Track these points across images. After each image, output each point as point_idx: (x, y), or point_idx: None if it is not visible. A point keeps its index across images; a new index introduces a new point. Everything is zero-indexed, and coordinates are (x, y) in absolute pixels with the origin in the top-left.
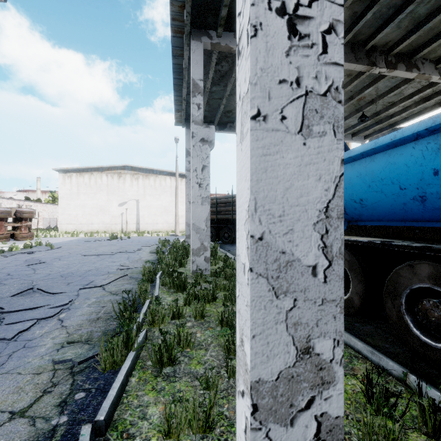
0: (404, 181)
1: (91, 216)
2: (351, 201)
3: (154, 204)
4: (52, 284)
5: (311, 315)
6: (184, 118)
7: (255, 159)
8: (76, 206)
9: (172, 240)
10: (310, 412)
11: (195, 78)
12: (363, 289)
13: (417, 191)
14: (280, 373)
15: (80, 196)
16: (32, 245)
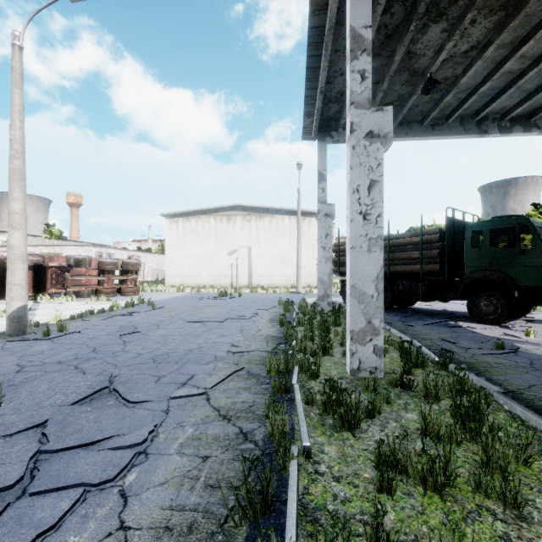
0: None
1: (199, 268)
2: None
3: (269, 252)
4: (137, 378)
5: None
6: (317, 124)
7: None
8: (182, 256)
9: (295, 301)
10: None
11: (356, 25)
12: None
13: None
14: None
15: (186, 244)
16: (134, 303)
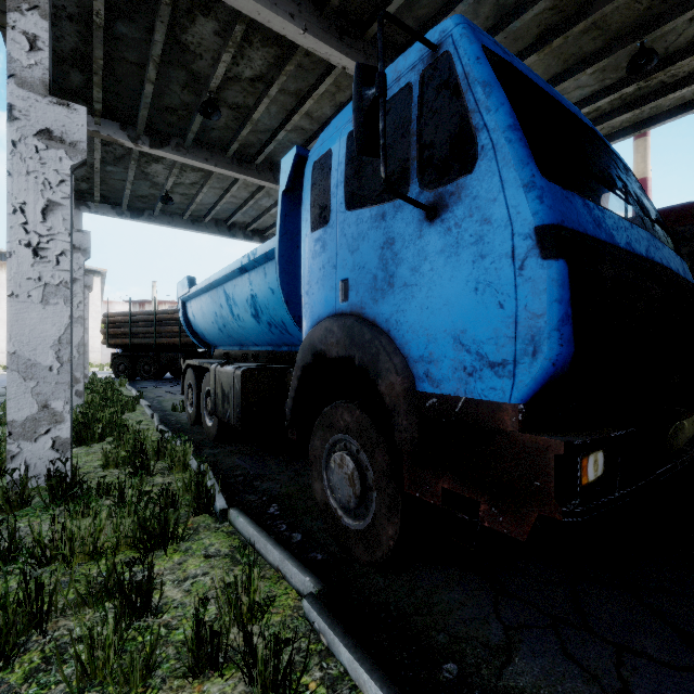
0: (212, 318)
1: None
2: (203, 329)
3: None
4: None
5: (49, 390)
6: None
7: (11, 315)
8: None
9: None
10: (48, 436)
11: None
12: (197, 400)
13: (217, 325)
14: (28, 417)
15: None
16: None
